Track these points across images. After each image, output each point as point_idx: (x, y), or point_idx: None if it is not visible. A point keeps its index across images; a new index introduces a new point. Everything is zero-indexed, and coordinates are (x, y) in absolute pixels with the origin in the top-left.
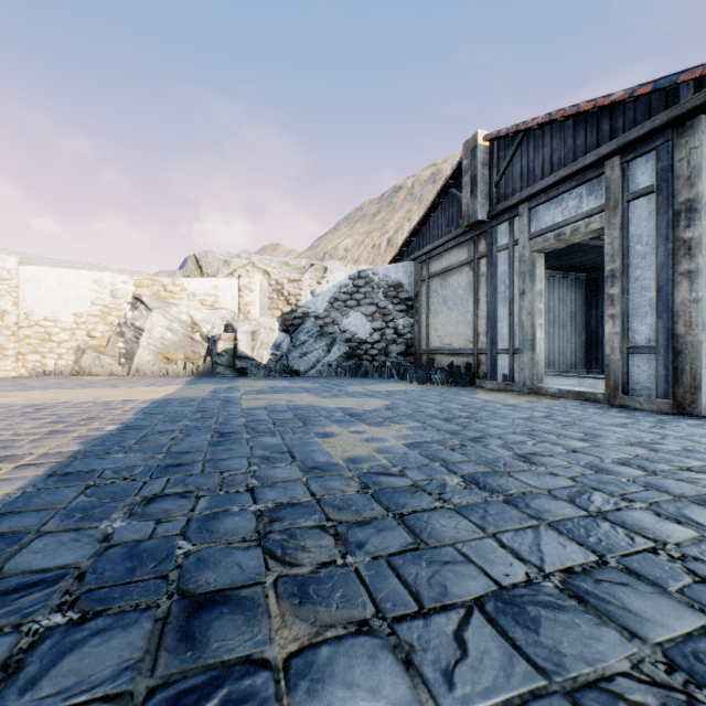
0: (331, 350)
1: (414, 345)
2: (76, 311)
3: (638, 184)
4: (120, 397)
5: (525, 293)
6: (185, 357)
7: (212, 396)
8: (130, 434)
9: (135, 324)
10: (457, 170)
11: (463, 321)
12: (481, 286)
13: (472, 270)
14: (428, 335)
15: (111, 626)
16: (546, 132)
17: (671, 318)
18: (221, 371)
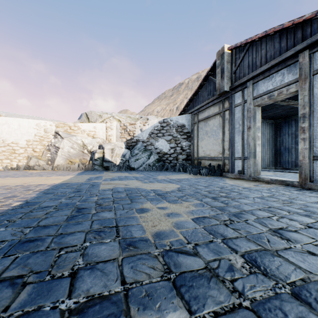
0: (150, 157)
1: (190, 155)
2: (27, 139)
3: None
4: (38, 182)
5: (251, 128)
6: (79, 161)
7: (86, 182)
8: (23, 209)
9: (55, 145)
10: (213, 66)
11: (216, 143)
12: (226, 125)
13: (221, 117)
14: (198, 150)
15: None
16: (263, 42)
17: None
18: (96, 168)
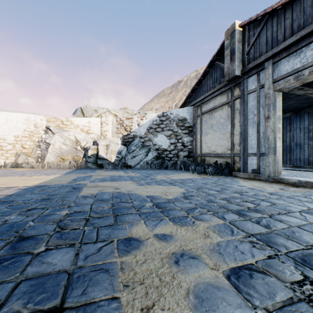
0: (148, 154)
1: (192, 152)
2: (15, 134)
3: None
4: (9, 184)
5: (270, 118)
6: (72, 158)
7: (69, 183)
8: None
9: (46, 141)
10: (220, 49)
11: (224, 137)
12: (236, 116)
13: (230, 107)
14: (201, 146)
15: None
16: (287, 10)
17: None
18: (90, 165)
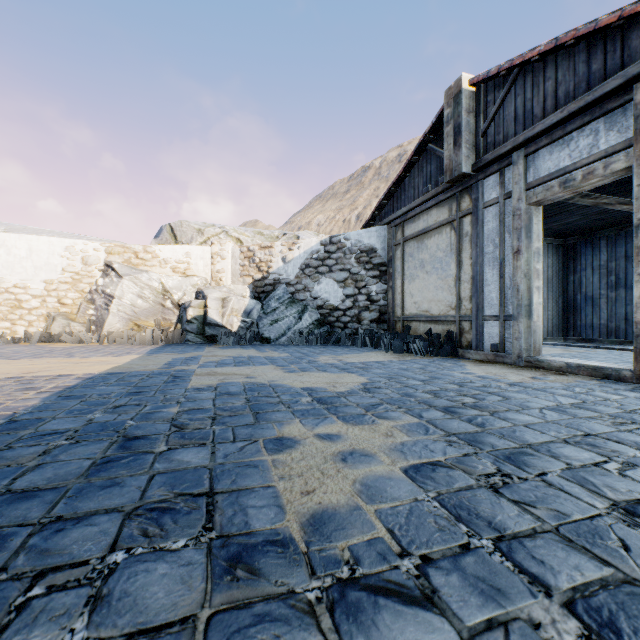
0: (302, 317)
1: (387, 312)
2: (47, 278)
3: None
4: (58, 371)
5: (521, 252)
6: (156, 325)
7: (163, 369)
8: None
9: (105, 291)
10: (436, 122)
11: (443, 286)
12: (464, 247)
13: (454, 230)
14: (403, 302)
15: None
16: (549, 63)
17: None
18: (190, 338)
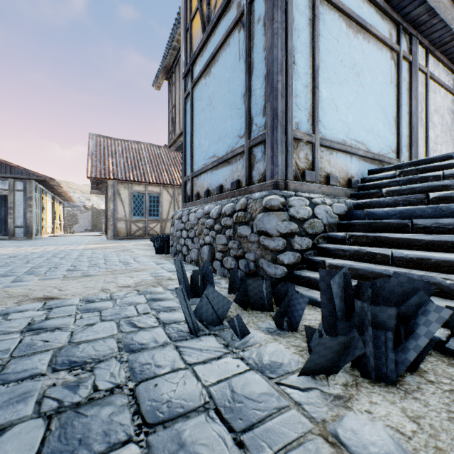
0: None
1: None
2: None
3: (18, 188)
4: None
5: None
6: None
7: None
8: None
9: None
10: None
11: None
12: None
13: None
14: None
15: (47, 245)
16: None
17: (27, 219)
18: None
